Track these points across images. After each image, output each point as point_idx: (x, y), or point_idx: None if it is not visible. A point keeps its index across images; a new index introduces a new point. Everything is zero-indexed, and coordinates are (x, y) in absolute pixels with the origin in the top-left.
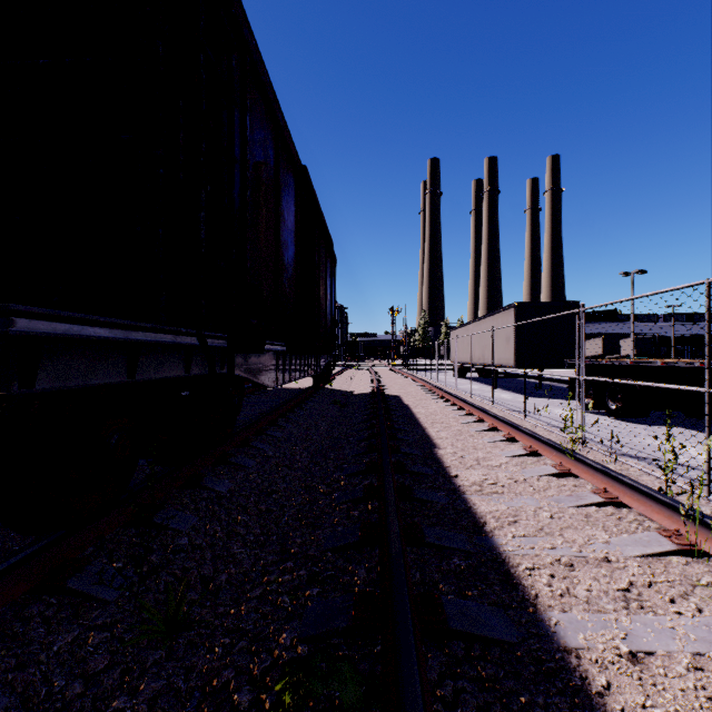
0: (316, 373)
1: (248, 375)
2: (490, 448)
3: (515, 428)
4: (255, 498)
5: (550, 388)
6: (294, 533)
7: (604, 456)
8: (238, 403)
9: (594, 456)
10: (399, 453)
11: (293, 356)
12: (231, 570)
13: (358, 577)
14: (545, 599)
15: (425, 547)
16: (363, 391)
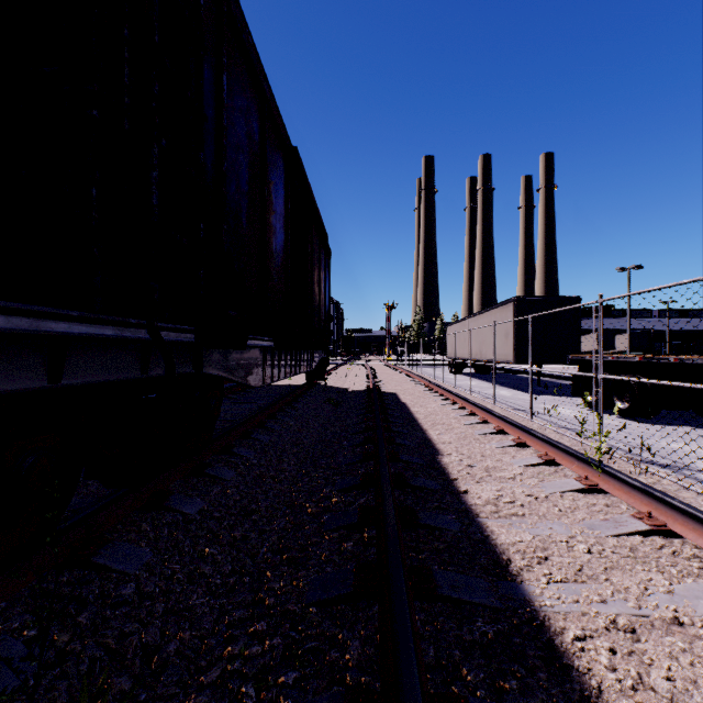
0: (309, 369)
1: (228, 374)
2: (499, 455)
3: (526, 432)
4: (229, 522)
5: (559, 387)
6: (271, 573)
7: (629, 465)
8: (215, 406)
9: (618, 465)
10: (399, 461)
11: (283, 352)
12: (185, 634)
13: (351, 656)
14: (613, 695)
15: (438, 602)
16: (358, 387)
